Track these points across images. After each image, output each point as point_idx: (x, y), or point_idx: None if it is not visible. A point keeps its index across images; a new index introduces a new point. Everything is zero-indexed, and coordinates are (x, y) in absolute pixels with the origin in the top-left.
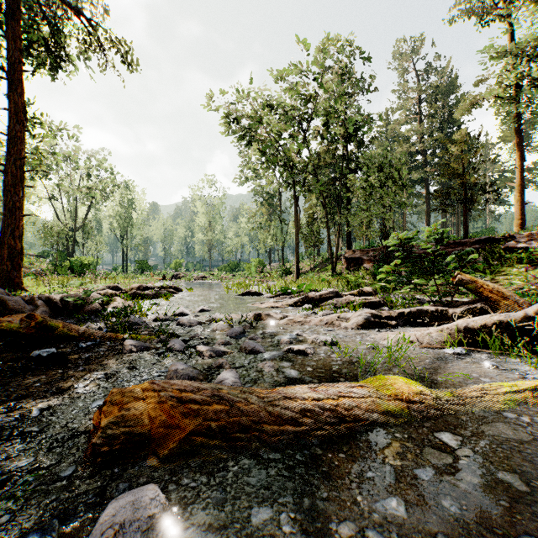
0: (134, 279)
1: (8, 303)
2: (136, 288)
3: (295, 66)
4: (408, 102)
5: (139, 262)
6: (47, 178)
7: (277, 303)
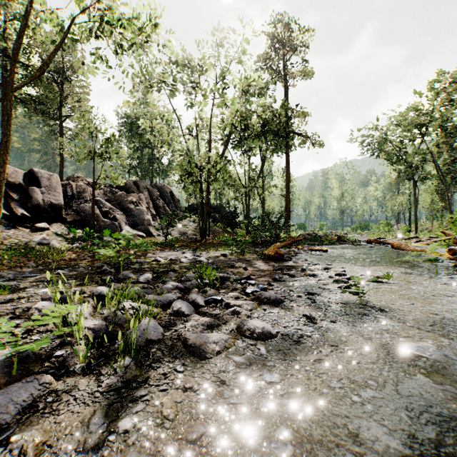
0: None
1: (319, 236)
2: (334, 235)
3: (411, 109)
4: None
5: (298, 224)
6: None
7: (391, 240)
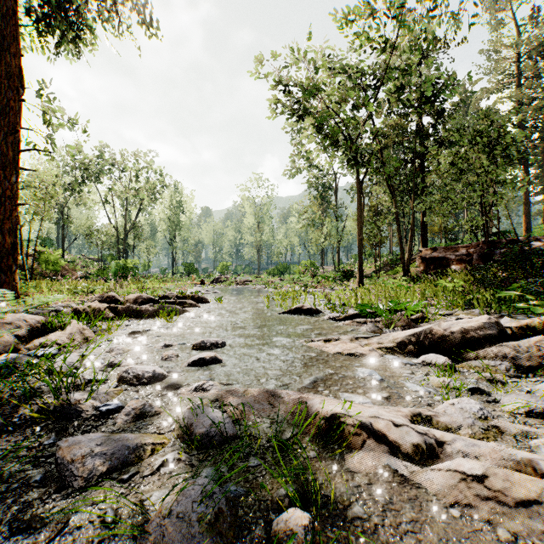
0: (175, 283)
1: None
2: (133, 300)
3: (360, 8)
4: (499, 63)
5: (185, 265)
6: (99, 182)
7: (360, 345)
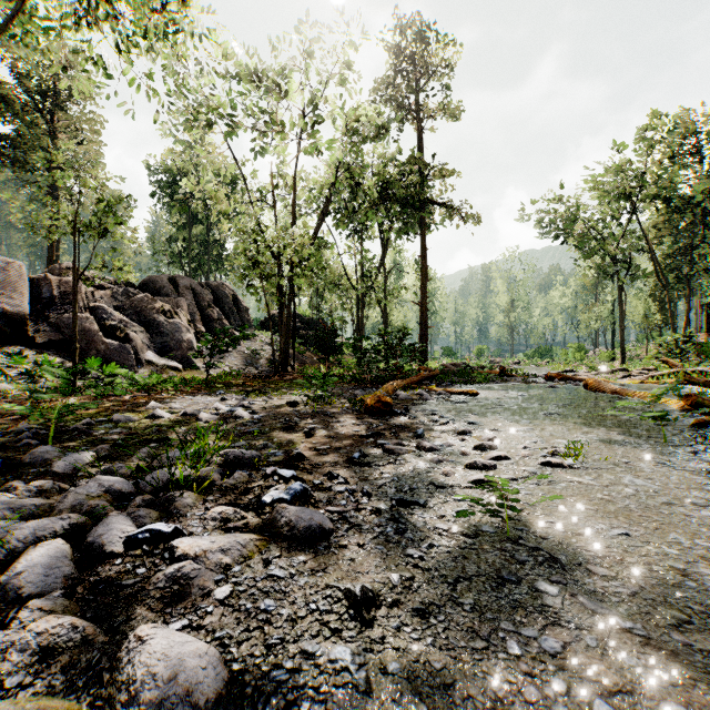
0: None
1: (471, 367)
2: (496, 366)
3: (616, 168)
4: None
5: (444, 349)
6: None
7: (585, 374)
